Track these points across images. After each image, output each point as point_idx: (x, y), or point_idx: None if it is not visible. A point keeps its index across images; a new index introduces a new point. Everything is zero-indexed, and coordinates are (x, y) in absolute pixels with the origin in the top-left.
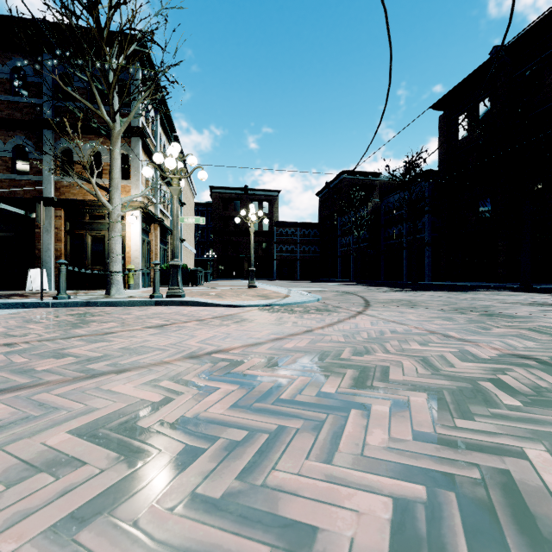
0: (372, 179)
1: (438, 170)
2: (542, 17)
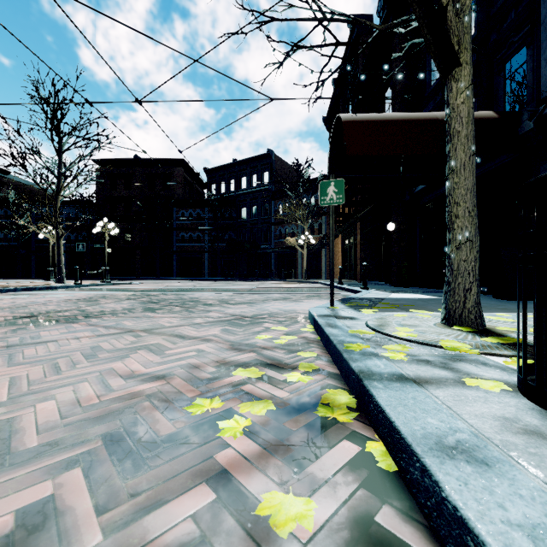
0: (1, 175)
1: (96, 203)
2: (158, 158)
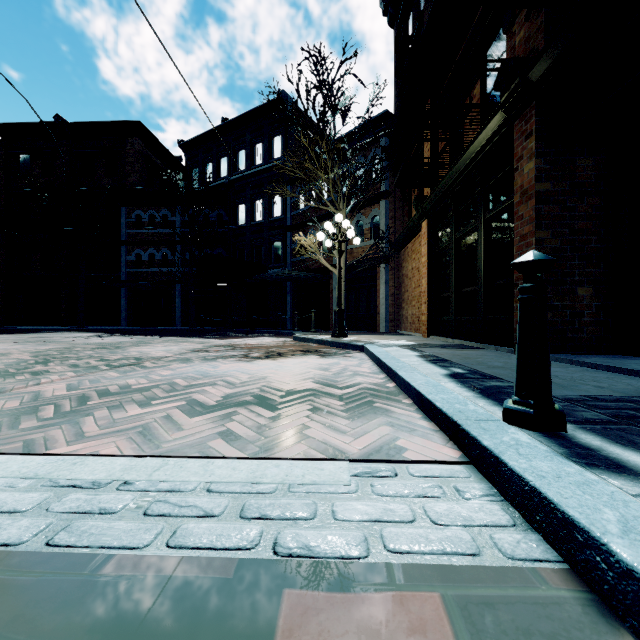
0: None
1: None
2: (95, 122)
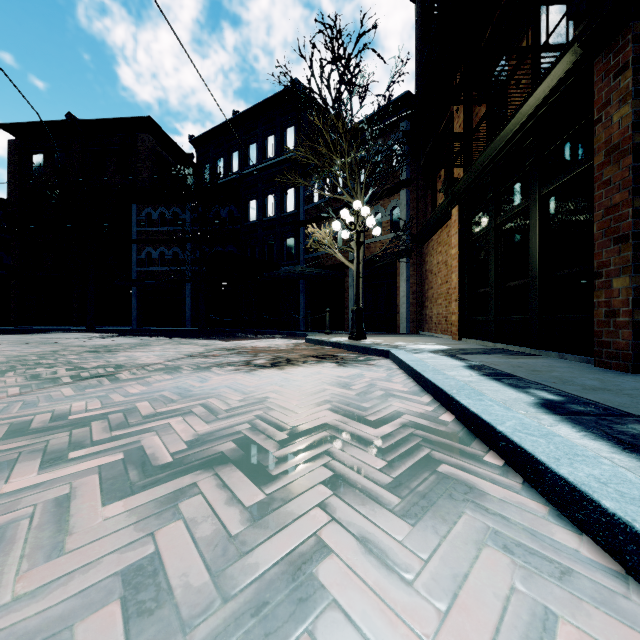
0: None
1: (8, 200)
2: (106, 119)
